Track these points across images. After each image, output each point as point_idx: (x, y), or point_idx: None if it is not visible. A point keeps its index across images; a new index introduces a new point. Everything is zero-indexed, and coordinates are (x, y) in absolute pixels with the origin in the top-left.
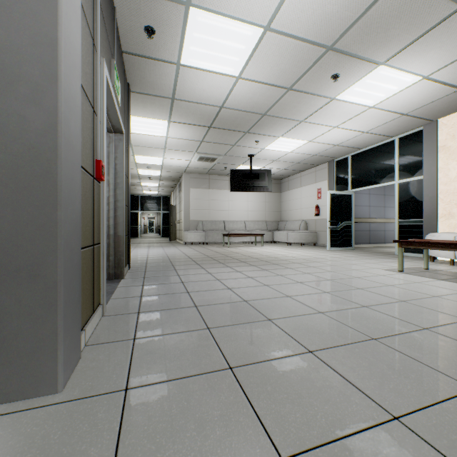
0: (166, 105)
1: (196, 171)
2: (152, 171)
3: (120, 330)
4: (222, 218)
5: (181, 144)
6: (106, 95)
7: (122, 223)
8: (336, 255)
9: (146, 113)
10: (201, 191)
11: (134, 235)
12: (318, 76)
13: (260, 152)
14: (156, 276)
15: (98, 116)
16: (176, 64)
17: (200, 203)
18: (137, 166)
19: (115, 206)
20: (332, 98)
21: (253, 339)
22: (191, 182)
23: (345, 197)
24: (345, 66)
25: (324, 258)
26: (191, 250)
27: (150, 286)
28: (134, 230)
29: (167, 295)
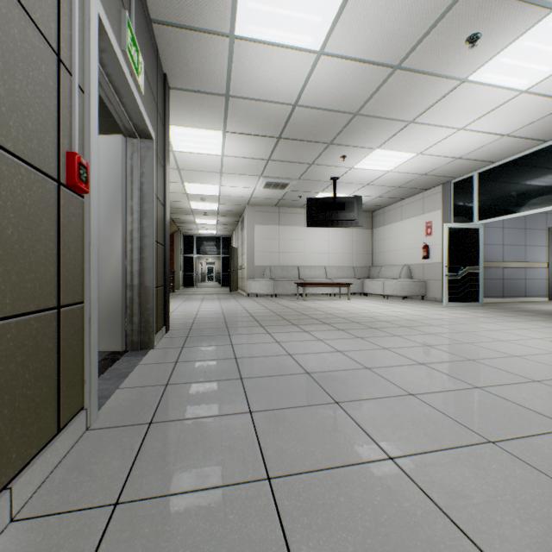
0: (218, 106)
1: (262, 202)
2: (207, 204)
3: (99, 474)
4: (295, 263)
5: (242, 165)
6: (98, 49)
7: (151, 268)
8: (461, 315)
9: (193, 121)
10: (269, 228)
11: (189, 285)
12: (444, 40)
13: (347, 173)
14: (199, 346)
15: (75, 74)
16: (228, 37)
17: (267, 244)
18: (188, 197)
19: (141, 244)
20: (462, 79)
21: (366, 527)
22: (256, 217)
23: (470, 232)
24: (492, 18)
25: (444, 318)
26: (254, 305)
27: (186, 364)
28: (189, 278)
29: (207, 383)
